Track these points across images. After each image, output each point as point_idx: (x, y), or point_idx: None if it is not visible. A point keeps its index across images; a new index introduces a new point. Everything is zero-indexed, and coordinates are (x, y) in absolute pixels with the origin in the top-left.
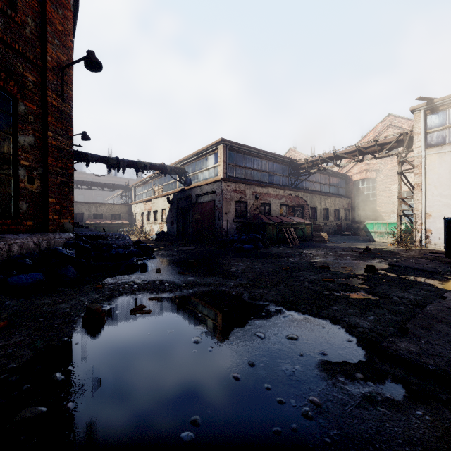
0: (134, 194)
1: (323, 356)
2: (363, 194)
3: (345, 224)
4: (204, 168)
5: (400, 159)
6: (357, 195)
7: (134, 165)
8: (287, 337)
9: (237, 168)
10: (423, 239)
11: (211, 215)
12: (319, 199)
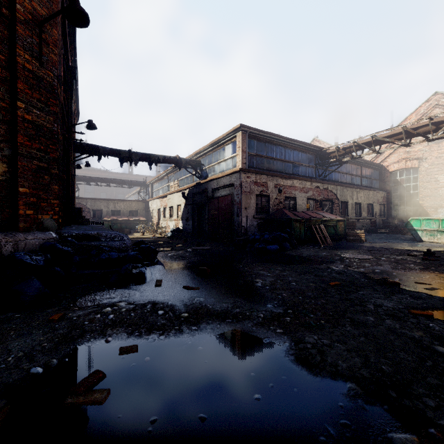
0: (151, 191)
1: None
2: (401, 187)
3: (380, 220)
4: (220, 159)
5: None
6: (394, 188)
7: (147, 158)
8: None
9: (258, 158)
10: None
11: (228, 210)
12: (351, 193)
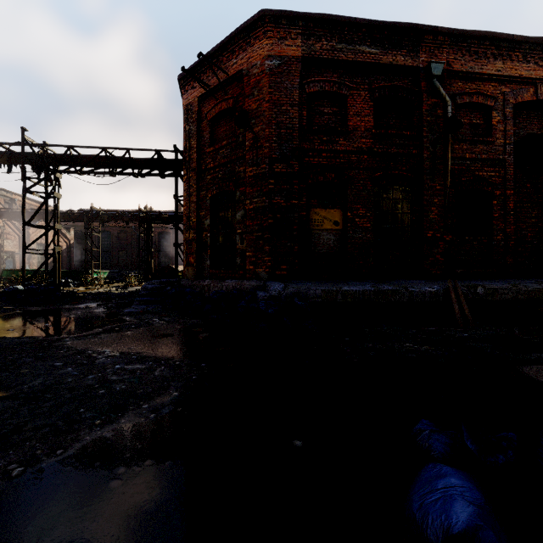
0: None
1: None
2: None
3: None
4: None
5: None
6: None
7: None
8: None
9: None
10: None
11: None
12: None
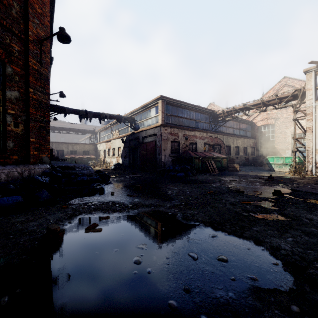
0: (99, 137)
1: (253, 281)
2: (265, 136)
3: (251, 158)
4: (148, 117)
5: (295, 109)
6: (260, 137)
7: (98, 116)
8: (218, 259)
9: (172, 117)
10: (314, 169)
11: (153, 151)
12: (232, 140)
